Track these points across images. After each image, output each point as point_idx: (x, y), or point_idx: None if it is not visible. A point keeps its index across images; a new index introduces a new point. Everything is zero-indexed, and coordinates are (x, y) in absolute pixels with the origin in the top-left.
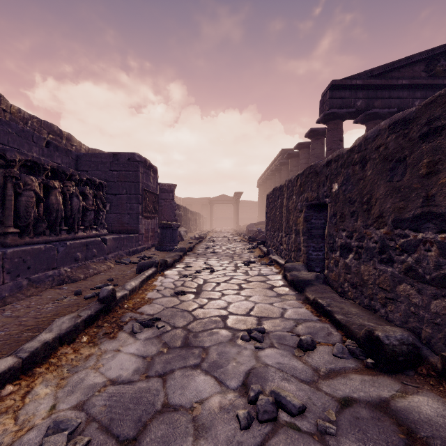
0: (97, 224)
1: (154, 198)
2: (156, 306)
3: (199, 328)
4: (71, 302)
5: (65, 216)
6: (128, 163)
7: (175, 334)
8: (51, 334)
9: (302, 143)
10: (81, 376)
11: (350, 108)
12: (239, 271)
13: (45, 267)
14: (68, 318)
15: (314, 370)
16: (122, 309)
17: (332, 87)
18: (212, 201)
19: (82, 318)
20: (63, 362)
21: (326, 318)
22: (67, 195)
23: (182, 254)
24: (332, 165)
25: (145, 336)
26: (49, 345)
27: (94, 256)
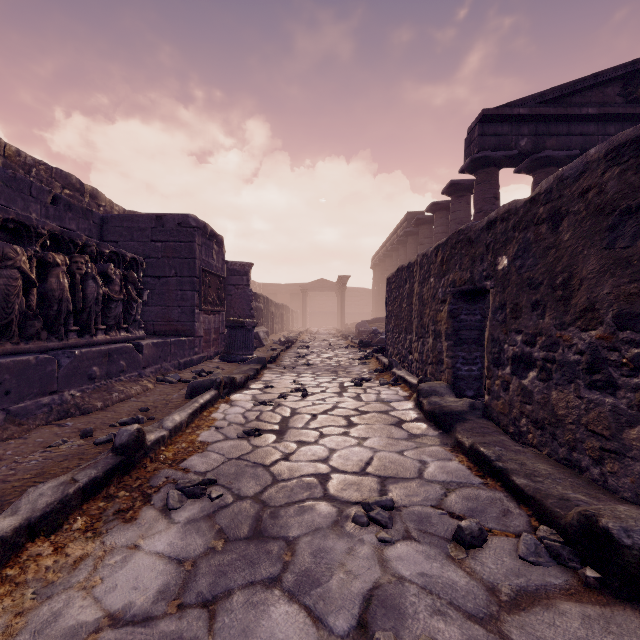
0: (128, 322)
1: (218, 284)
2: (212, 456)
3: (281, 499)
4: (71, 450)
5: (73, 309)
6: (179, 230)
7: (239, 510)
8: (15, 519)
9: (437, 203)
10: (57, 607)
11: (510, 150)
12: (346, 395)
13: (37, 391)
14: (52, 486)
15: (489, 590)
16: (156, 463)
17: (483, 119)
18: (305, 289)
19: (78, 484)
20: (29, 574)
21: (496, 480)
22: (78, 276)
23: (259, 368)
24: (496, 227)
25: (188, 515)
26: (6, 543)
27: (121, 372)
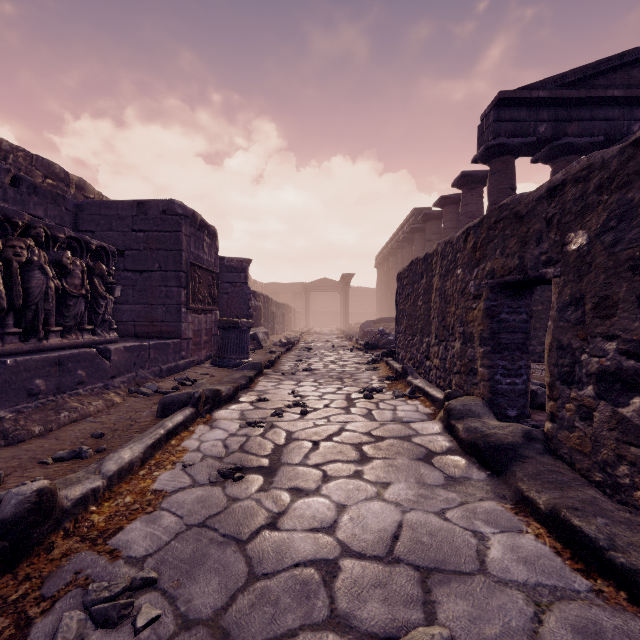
0: (94, 323)
1: (211, 280)
2: (164, 521)
3: (257, 628)
4: None
5: (9, 306)
6: (163, 218)
7: None
8: None
9: (446, 197)
10: None
11: (528, 136)
12: (355, 411)
13: None
14: None
15: None
16: (71, 539)
17: (498, 103)
18: (308, 288)
19: None
20: None
21: (614, 585)
22: (15, 265)
23: (253, 375)
24: (565, 192)
25: None
26: None
27: (80, 384)
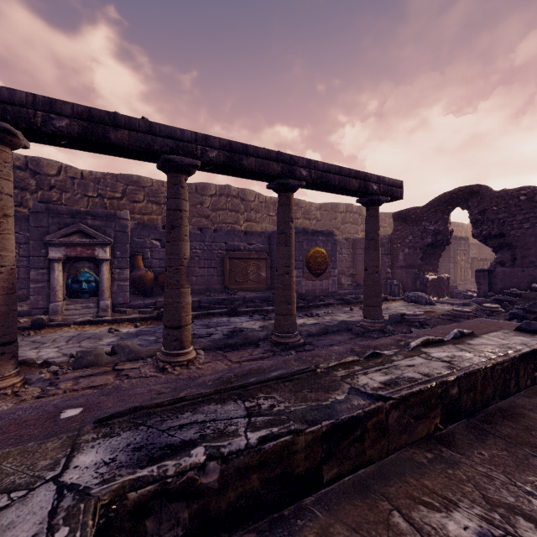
0: None
1: None
2: None
3: None
4: None
5: None
6: None
7: None
8: None
9: None
10: None
11: None
12: None
13: None
14: None
15: None
16: None
17: None
18: None
19: None
20: None
21: None
22: (487, 265)
23: None
24: None
25: None
26: None
27: None
